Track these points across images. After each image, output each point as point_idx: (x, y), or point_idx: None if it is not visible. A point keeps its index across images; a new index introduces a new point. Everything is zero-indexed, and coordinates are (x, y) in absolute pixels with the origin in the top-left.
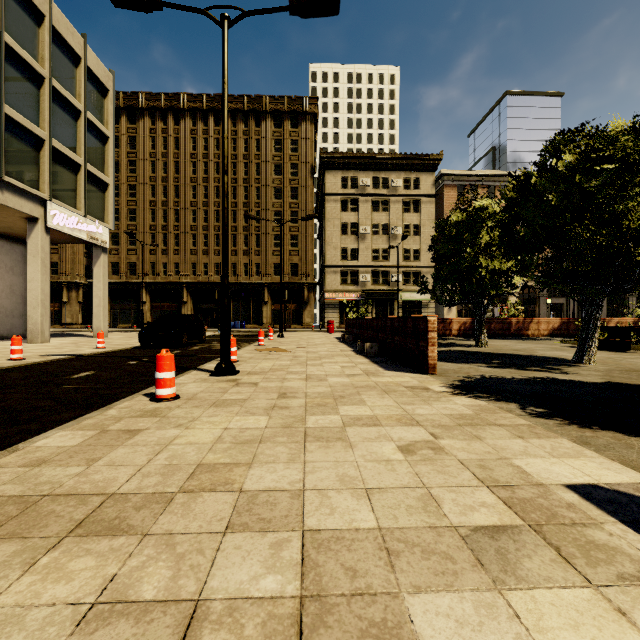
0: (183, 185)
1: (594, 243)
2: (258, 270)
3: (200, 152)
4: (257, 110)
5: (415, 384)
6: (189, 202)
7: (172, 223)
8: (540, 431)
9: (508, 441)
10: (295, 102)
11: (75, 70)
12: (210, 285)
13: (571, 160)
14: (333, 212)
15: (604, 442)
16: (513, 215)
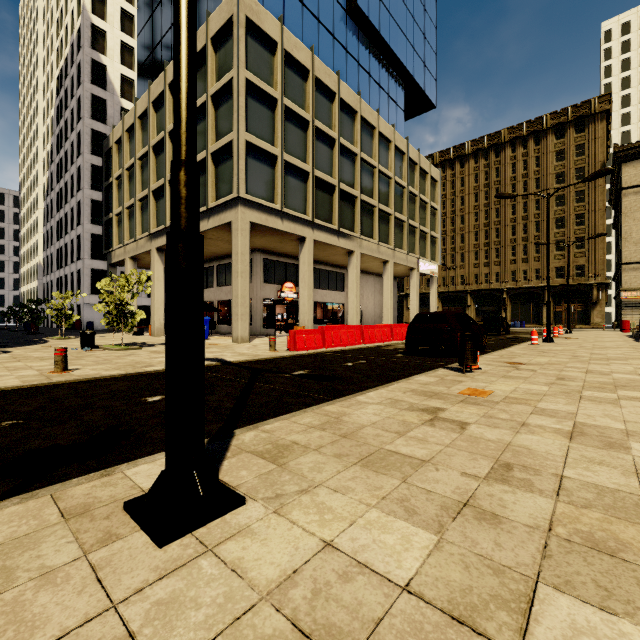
0: (467, 214)
1: None
2: (537, 275)
3: (481, 184)
4: (536, 130)
5: None
6: (472, 226)
7: (458, 245)
8: None
9: None
10: (580, 108)
11: (425, 181)
12: (490, 291)
13: None
14: (632, 206)
15: None
16: None
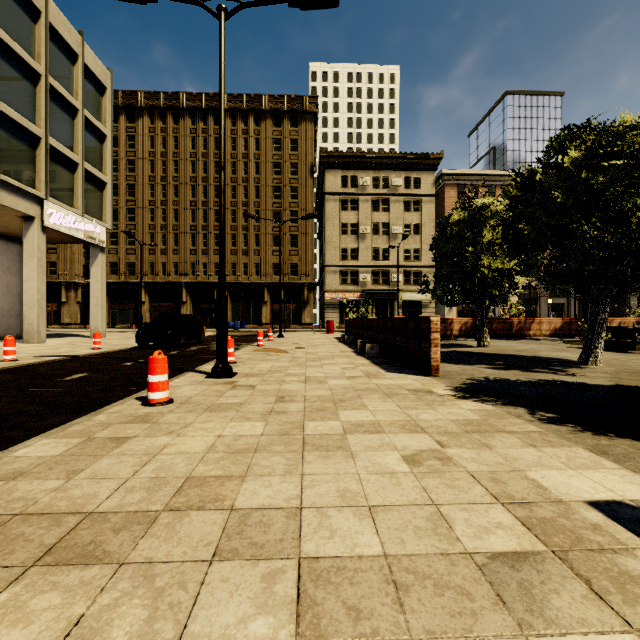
0: (182, 184)
1: (601, 241)
2: (258, 270)
3: (199, 151)
4: (257, 109)
5: (418, 387)
6: (188, 201)
7: (171, 223)
8: (553, 439)
9: (520, 450)
10: (295, 101)
11: (72, 67)
12: (209, 285)
13: (577, 156)
14: (333, 212)
15: (622, 451)
16: (517, 213)
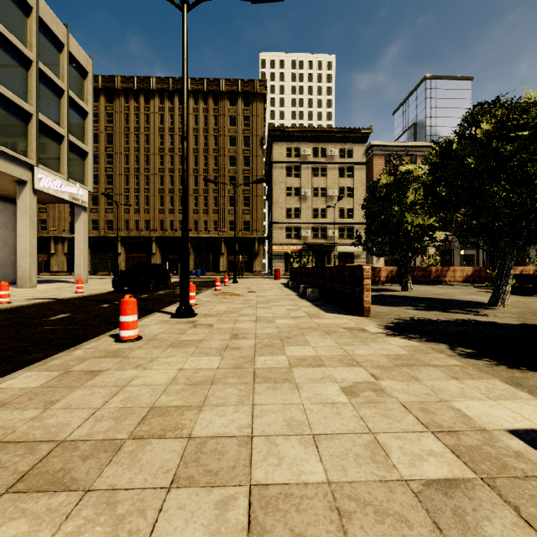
0: (152, 154)
1: (509, 201)
2: (216, 226)
3: (167, 126)
4: (215, 91)
5: (353, 325)
6: (157, 169)
7: (143, 186)
8: (472, 372)
9: (444, 382)
10: (247, 84)
11: (59, 55)
12: (175, 239)
13: (488, 129)
14: (279, 177)
15: (535, 383)
16: (436, 177)
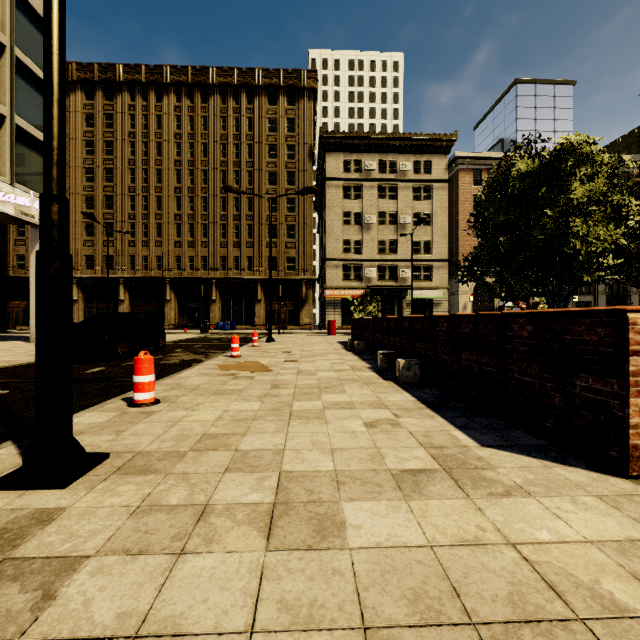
0: (166, 169)
1: None
2: (250, 264)
3: (185, 132)
4: (249, 85)
5: None
6: (173, 188)
7: (154, 211)
8: None
9: None
10: (292, 76)
11: None
12: (196, 281)
13: None
14: (334, 199)
15: None
16: None
